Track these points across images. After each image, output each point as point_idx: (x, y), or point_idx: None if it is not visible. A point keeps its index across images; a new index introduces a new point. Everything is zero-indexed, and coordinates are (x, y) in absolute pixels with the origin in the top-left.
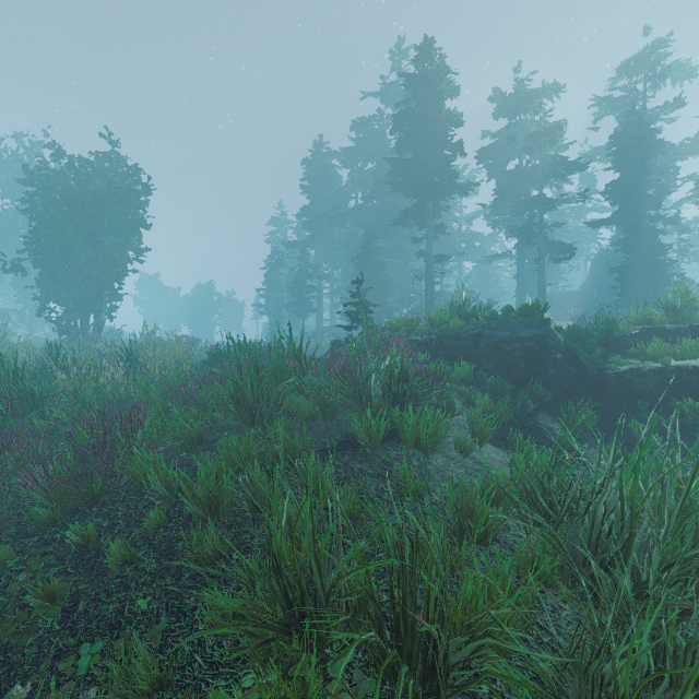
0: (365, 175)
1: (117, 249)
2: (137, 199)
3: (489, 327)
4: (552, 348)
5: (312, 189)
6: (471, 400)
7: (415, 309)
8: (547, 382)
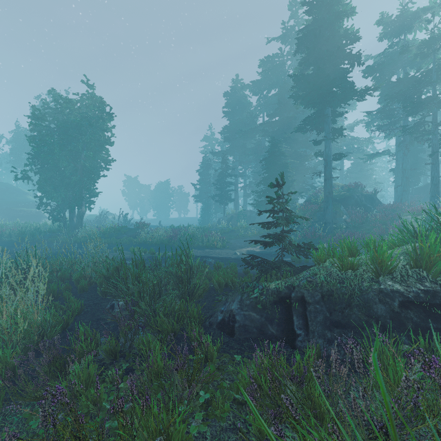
0: (269, 99)
1: (88, 161)
2: (102, 124)
3: None
4: None
5: (231, 113)
6: None
7: (312, 199)
8: None
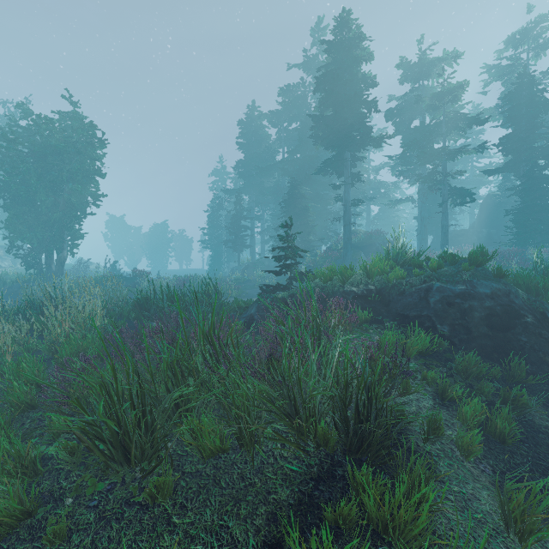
0: (290, 133)
1: (75, 195)
2: (92, 151)
3: (439, 280)
4: (519, 308)
5: (246, 145)
6: (445, 394)
7: (334, 246)
8: (521, 353)
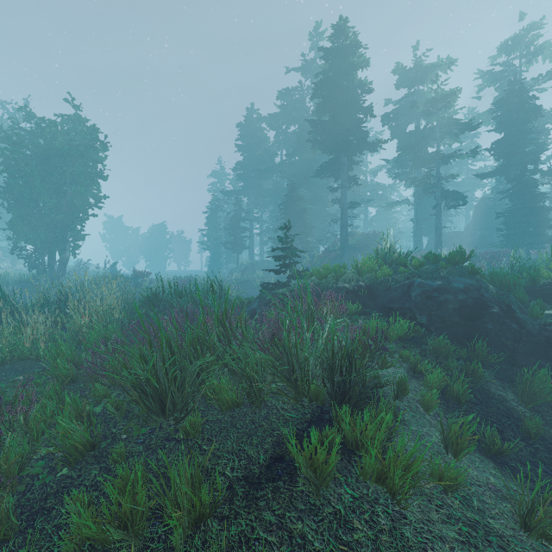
0: (288, 136)
1: (78, 197)
2: (95, 154)
3: (420, 276)
4: (487, 301)
5: (245, 147)
6: (416, 368)
7: (331, 247)
8: (487, 338)
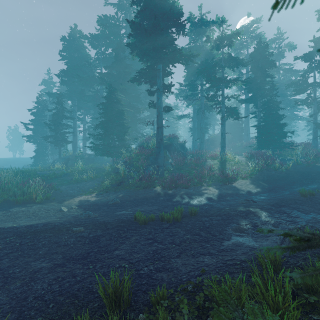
0: (107, 56)
1: None
2: None
3: None
4: None
5: (69, 58)
6: None
7: (145, 145)
8: None
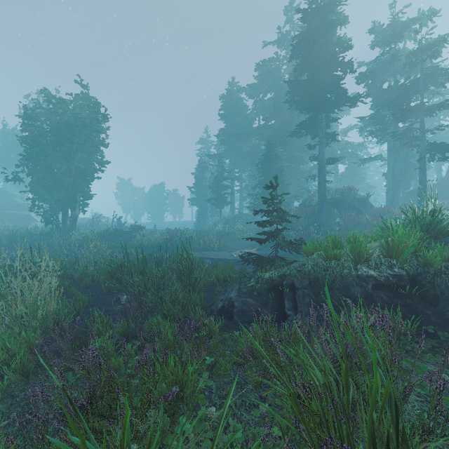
0: (265, 103)
1: (83, 162)
2: (97, 125)
3: None
4: None
5: (227, 116)
6: None
7: (307, 202)
8: None
